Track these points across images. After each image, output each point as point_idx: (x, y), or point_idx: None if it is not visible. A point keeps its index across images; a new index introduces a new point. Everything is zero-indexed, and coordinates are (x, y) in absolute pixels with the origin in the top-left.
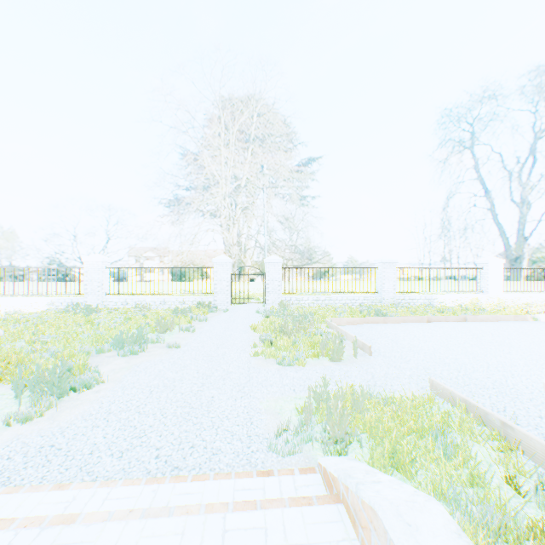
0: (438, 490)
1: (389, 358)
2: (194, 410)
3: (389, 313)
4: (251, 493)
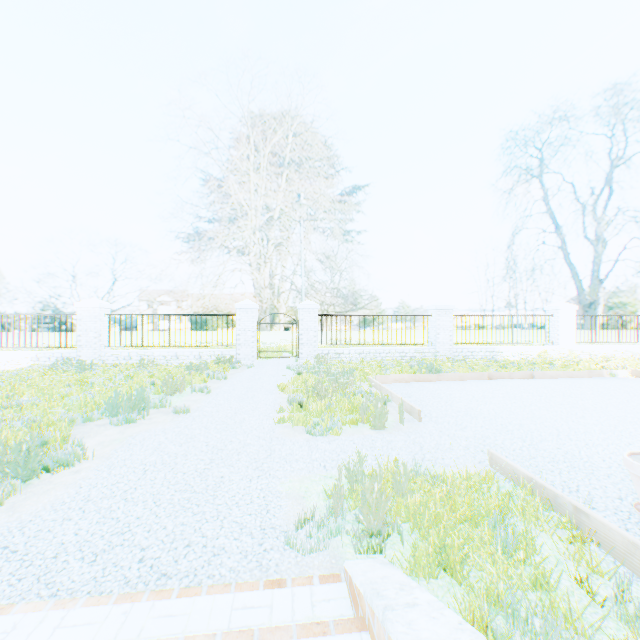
0: (495, 599)
1: (442, 425)
2: (197, 494)
3: (444, 369)
4: (254, 613)
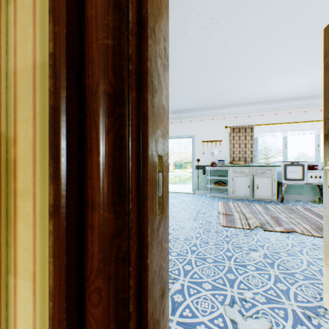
0: None
1: None
2: None
3: None
4: None
